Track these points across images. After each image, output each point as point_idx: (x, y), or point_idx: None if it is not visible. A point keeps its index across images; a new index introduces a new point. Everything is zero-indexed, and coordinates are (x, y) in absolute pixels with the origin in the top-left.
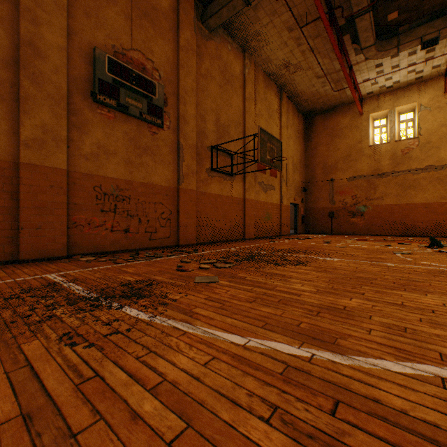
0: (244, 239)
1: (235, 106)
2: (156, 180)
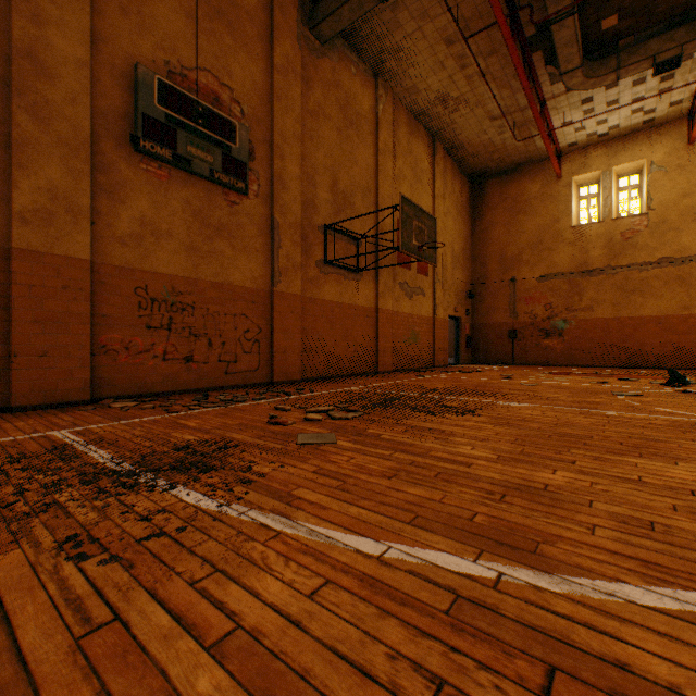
0: (377, 372)
1: (363, 162)
2: (237, 278)
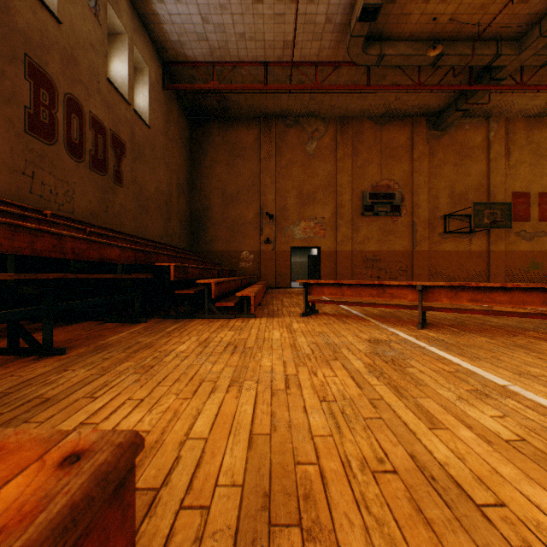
0: None
1: (475, 172)
2: (396, 248)
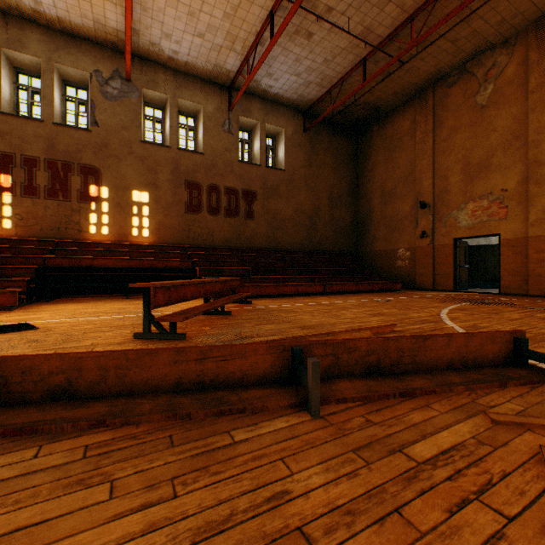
0: None
1: None
2: None
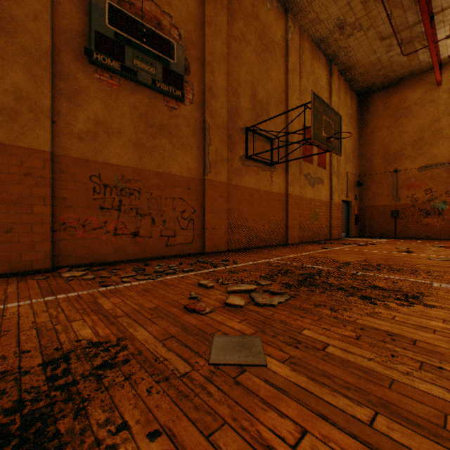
0: (287, 244)
1: (276, 79)
2: (175, 169)
